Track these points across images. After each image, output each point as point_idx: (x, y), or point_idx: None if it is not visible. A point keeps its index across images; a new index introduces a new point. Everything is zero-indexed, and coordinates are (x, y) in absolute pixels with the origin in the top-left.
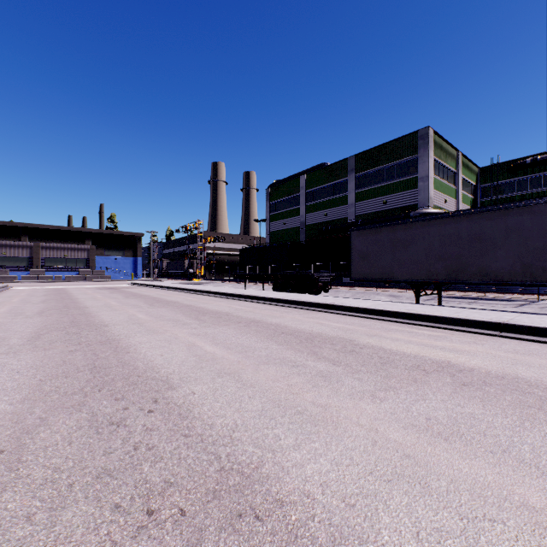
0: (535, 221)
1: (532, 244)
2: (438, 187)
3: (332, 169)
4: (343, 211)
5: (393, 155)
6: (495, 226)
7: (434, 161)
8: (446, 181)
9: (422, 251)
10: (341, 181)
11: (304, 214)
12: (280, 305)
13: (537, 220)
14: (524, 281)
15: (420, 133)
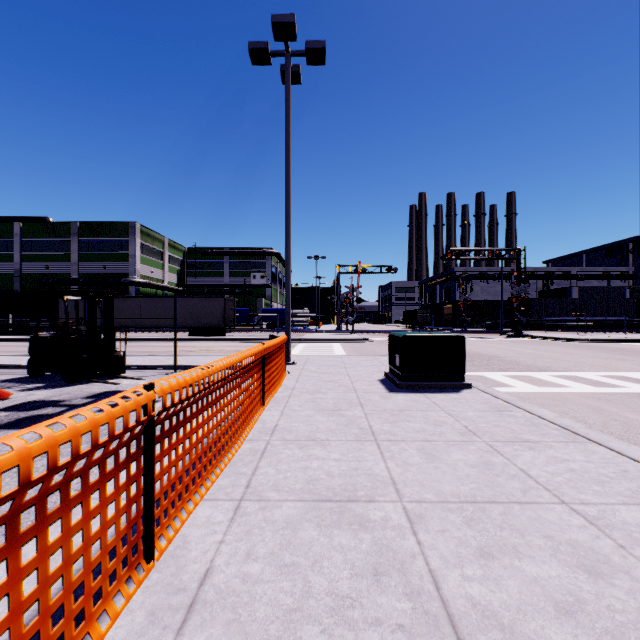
0: (136, 304)
1: (135, 312)
2: (146, 262)
3: (54, 227)
4: (66, 267)
5: (112, 233)
6: (124, 304)
7: (143, 245)
8: (154, 258)
9: (98, 312)
10: (65, 240)
11: (20, 263)
12: (4, 341)
13: (136, 304)
14: (133, 326)
15: (130, 224)
